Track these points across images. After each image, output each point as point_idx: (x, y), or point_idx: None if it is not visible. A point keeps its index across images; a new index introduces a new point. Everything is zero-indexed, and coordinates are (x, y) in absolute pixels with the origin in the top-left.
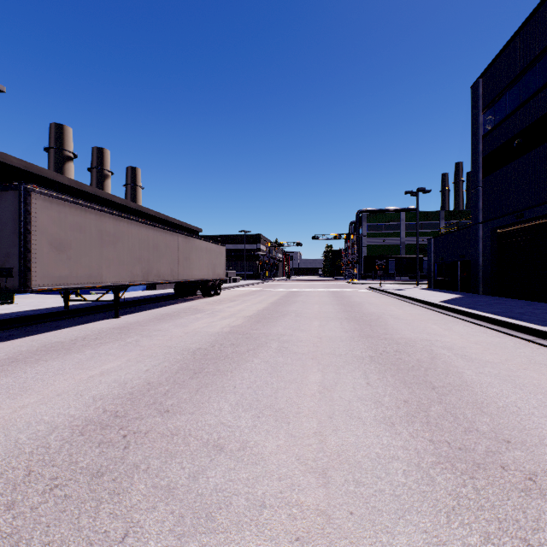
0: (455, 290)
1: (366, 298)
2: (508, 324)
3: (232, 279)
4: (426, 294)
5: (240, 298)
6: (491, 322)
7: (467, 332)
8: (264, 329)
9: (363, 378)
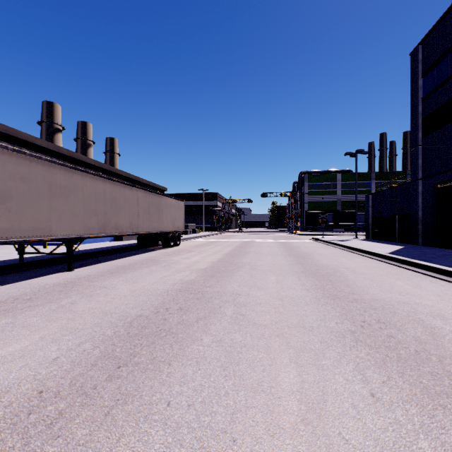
0: (393, 241)
1: (313, 249)
2: None
3: (192, 230)
4: (369, 245)
5: (197, 249)
6: None
7: (443, 291)
8: (218, 286)
9: (360, 380)
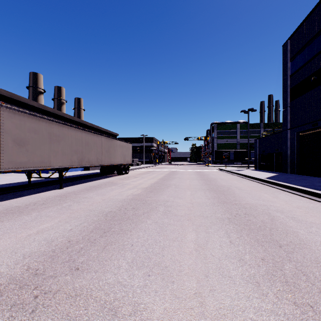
0: (272, 170)
1: (218, 176)
2: (315, 194)
3: (136, 163)
4: (255, 173)
5: (140, 176)
6: (303, 192)
7: (289, 199)
8: (155, 197)
9: (226, 236)
